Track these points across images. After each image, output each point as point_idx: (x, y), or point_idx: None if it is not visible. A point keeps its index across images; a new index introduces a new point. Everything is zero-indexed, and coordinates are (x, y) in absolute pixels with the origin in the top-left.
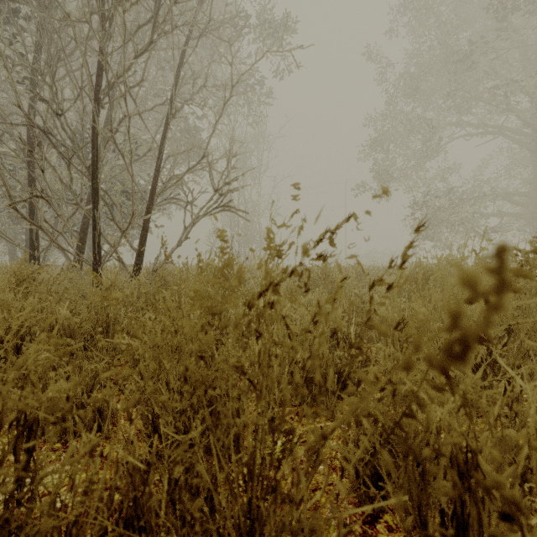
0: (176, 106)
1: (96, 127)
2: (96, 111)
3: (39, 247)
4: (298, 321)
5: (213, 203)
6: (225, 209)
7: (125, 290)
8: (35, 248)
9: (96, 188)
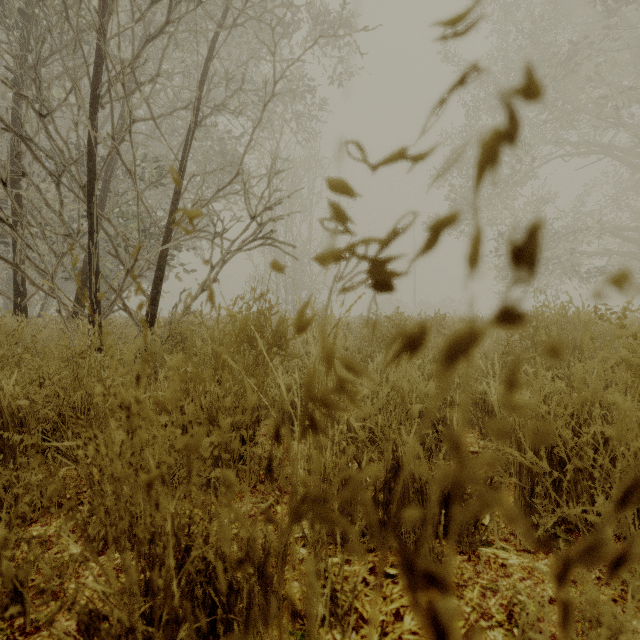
0: (203, 111)
1: (91, 131)
2: (93, 111)
3: (25, 293)
4: (368, 401)
5: (250, 235)
6: (265, 243)
7: (124, 351)
8: (21, 294)
9: (93, 214)
